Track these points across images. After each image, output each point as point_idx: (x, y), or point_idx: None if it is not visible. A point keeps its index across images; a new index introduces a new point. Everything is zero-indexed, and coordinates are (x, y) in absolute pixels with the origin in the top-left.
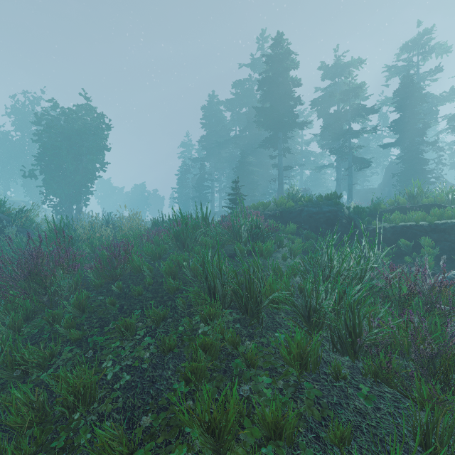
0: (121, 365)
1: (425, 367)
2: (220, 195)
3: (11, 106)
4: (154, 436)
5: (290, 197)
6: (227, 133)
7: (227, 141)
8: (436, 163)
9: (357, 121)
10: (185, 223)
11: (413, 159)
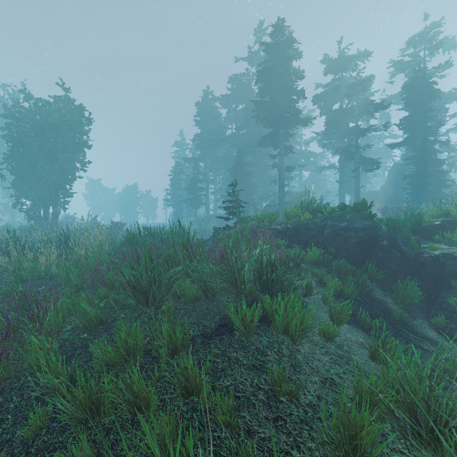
0: None
1: None
2: (215, 197)
3: None
4: None
5: (304, 206)
6: (222, 131)
7: (223, 139)
8: (447, 165)
9: (362, 119)
10: (150, 257)
11: (426, 160)
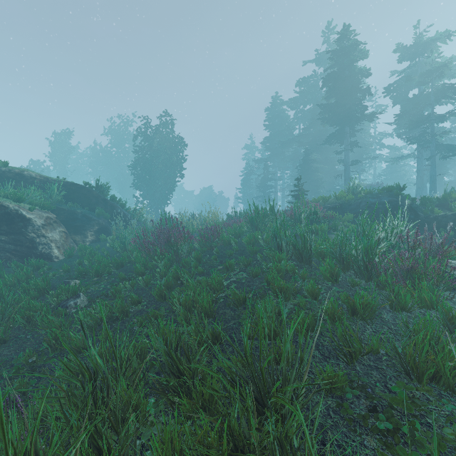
0: (231, 280)
1: (404, 276)
2: (283, 193)
3: (112, 130)
4: (254, 300)
5: (350, 190)
6: (290, 132)
7: (291, 140)
8: None
9: (445, 102)
10: (257, 212)
11: None
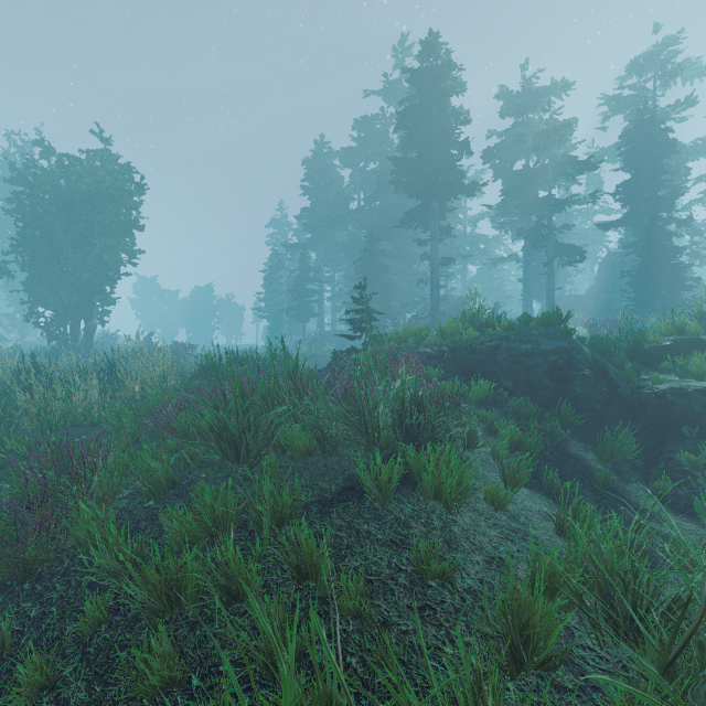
0: None
1: None
2: (333, 304)
3: None
4: None
5: (468, 318)
6: (344, 203)
7: (345, 216)
8: (688, 255)
9: (558, 184)
10: (241, 393)
11: (656, 248)
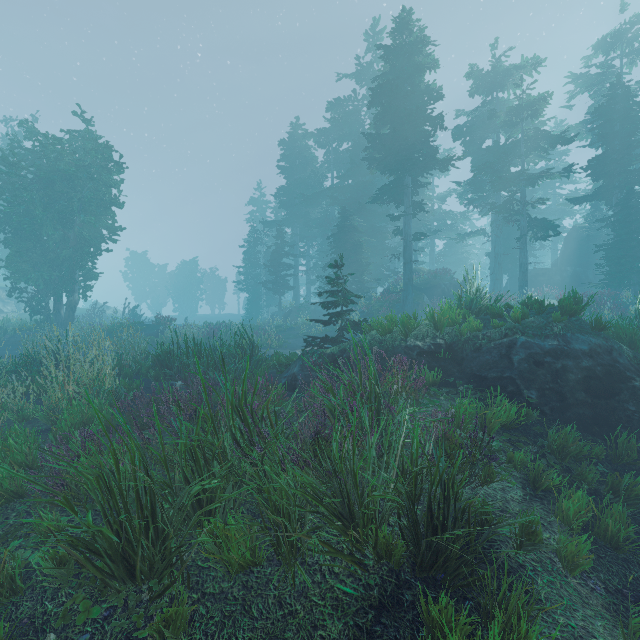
0: None
1: None
2: (307, 277)
3: None
4: None
5: (464, 303)
6: (318, 182)
7: (319, 193)
8: None
9: (527, 160)
10: (142, 457)
11: (633, 221)
